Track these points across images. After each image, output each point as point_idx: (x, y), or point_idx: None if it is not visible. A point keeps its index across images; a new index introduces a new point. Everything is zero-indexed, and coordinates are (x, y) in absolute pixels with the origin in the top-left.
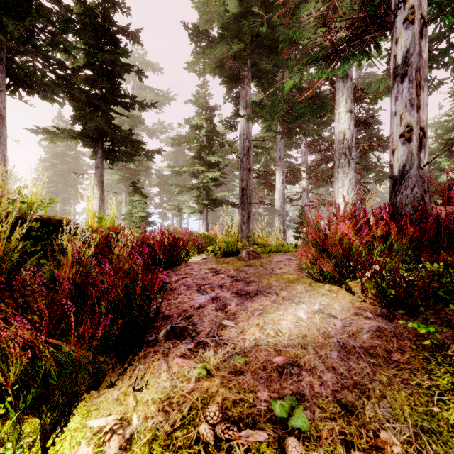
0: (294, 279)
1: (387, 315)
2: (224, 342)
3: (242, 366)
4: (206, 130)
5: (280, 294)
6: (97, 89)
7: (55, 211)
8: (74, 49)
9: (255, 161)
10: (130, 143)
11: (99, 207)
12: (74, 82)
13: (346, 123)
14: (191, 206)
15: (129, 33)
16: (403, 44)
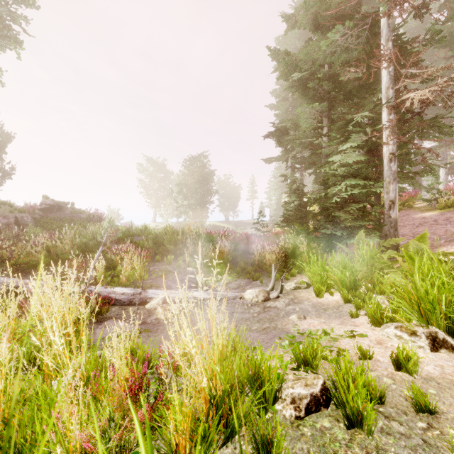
0: None
1: None
2: None
3: None
4: None
5: None
6: None
7: None
8: None
9: None
10: None
11: None
12: None
13: None
14: None
15: None
16: None
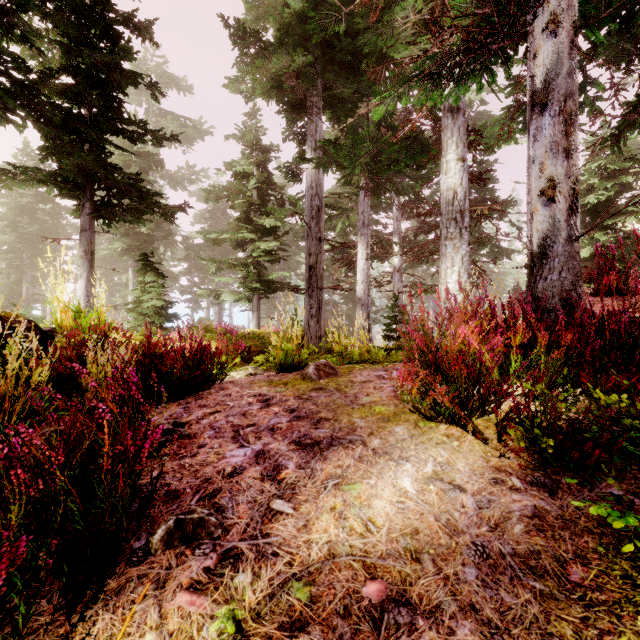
0: (391, 414)
1: (545, 483)
2: (273, 551)
3: (304, 608)
4: (256, 181)
5: (369, 444)
6: (83, 107)
7: (18, 296)
8: (39, 37)
9: (329, 227)
10: (137, 194)
11: (86, 292)
12: (42, 94)
13: (457, 177)
14: (234, 291)
15: (136, 25)
16: (546, 58)
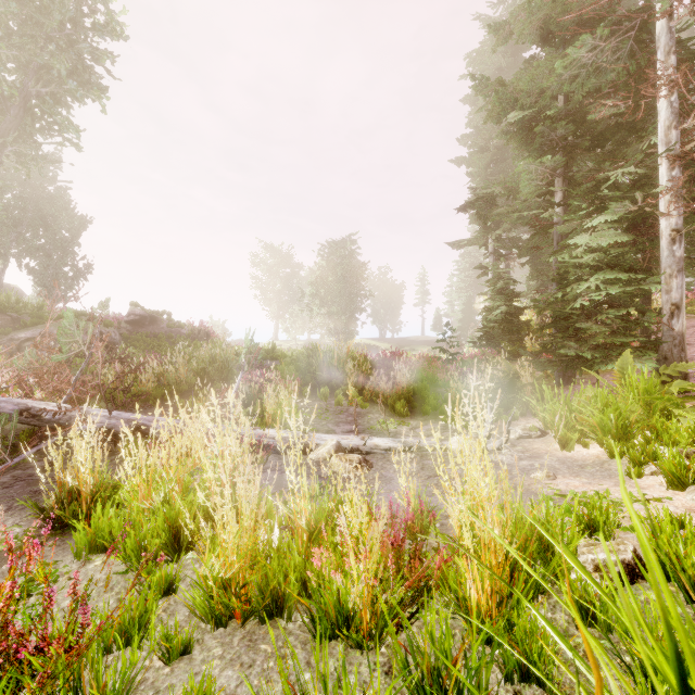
0: None
1: None
2: None
3: None
4: None
5: None
6: None
7: None
8: None
9: None
10: None
11: None
12: None
13: None
14: None
15: None
16: None
